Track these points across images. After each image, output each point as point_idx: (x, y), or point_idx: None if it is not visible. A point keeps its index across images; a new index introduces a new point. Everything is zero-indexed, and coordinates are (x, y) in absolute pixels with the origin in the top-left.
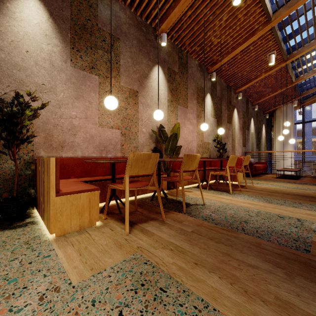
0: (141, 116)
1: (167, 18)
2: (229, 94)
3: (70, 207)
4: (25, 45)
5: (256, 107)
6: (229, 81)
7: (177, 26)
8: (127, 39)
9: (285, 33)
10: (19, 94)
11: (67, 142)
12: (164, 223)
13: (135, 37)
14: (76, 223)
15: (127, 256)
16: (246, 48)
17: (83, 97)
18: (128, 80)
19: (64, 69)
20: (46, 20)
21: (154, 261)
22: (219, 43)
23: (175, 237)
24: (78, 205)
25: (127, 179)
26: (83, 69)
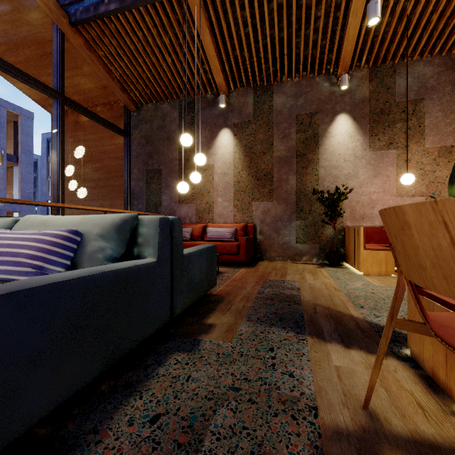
0: None
1: None
2: None
3: (372, 258)
4: (338, 150)
5: None
6: None
7: None
8: (434, 93)
9: None
10: (337, 187)
11: (367, 214)
12: None
13: (448, 82)
14: (376, 270)
15: None
16: None
17: (380, 174)
18: (436, 139)
19: (364, 156)
20: (351, 125)
21: None
22: None
23: None
24: (377, 258)
25: None
26: (380, 149)
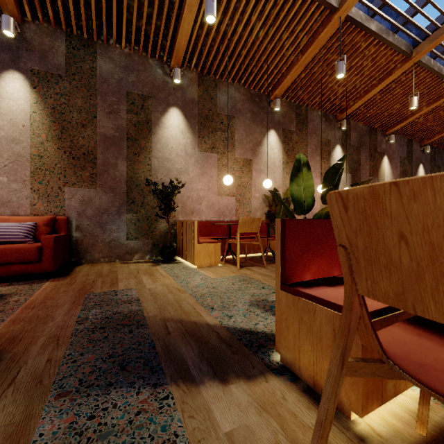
0: (254, 182)
1: (280, 85)
2: (374, 139)
3: (204, 251)
4: (171, 143)
5: (427, 148)
6: (372, 123)
7: (292, 87)
8: (241, 115)
9: (443, 60)
10: (171, 180)
11: (196, 209)
12: (265, 267)
13: (249, 110)
14: (207, 262)
15: (237, 275)
16: (386, 87)
17: (206, 173)
18: (242, 151)
19: (193, 154)
20: (183, 122)
21: (251, 277)
22: (345, 90)
23: (268, 272)
24: (208, 251)
25: (238, 235)
26: (206, 151)
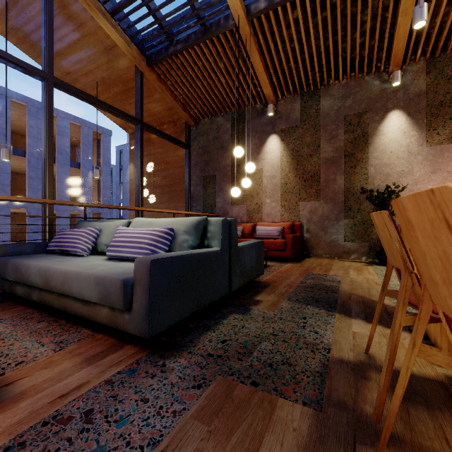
0: None
1: None
2: None
3: None
4: (390, 148)
5: None
6: None
7: None
8: None
9: None
10: (388, 185)
11: None
12: None
13: None
14: None
15: None
16: None
17: (439, 169)
18: None
19: (420, 152)
20: (404, 121)
21: None
22: None
23: None
24: None
25: None
26: (439, 144)
